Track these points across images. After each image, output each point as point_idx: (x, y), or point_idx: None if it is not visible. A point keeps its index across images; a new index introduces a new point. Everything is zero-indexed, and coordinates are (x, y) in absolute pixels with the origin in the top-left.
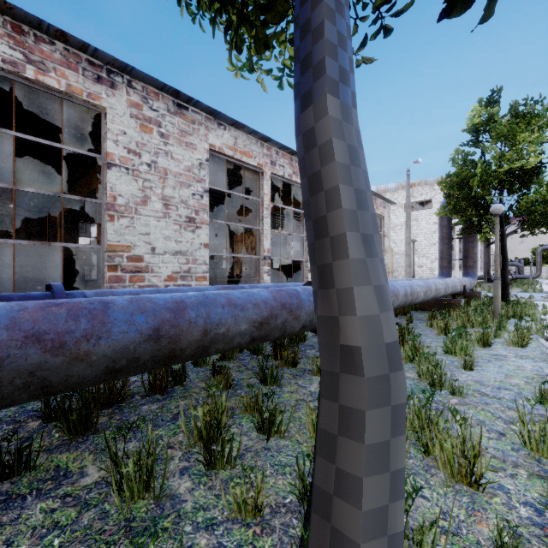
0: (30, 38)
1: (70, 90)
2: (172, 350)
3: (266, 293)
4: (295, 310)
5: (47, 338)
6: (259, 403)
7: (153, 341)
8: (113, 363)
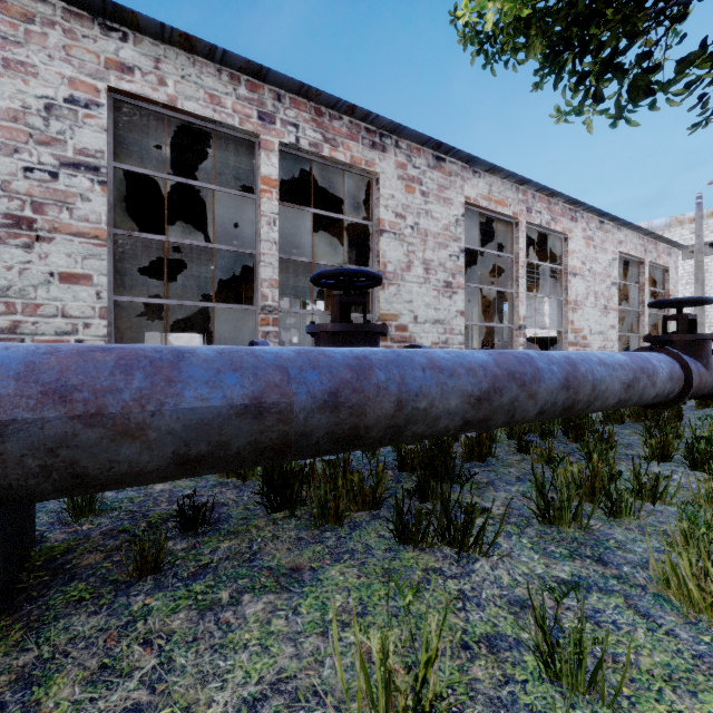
0: (326, 118)
1: (353, 161)
2: (573, 401)
3: (620, 355)
4: (652, 375)
5: (516, 377)
6: (635, 467)
7: (565, 389)
8: (544, 405)
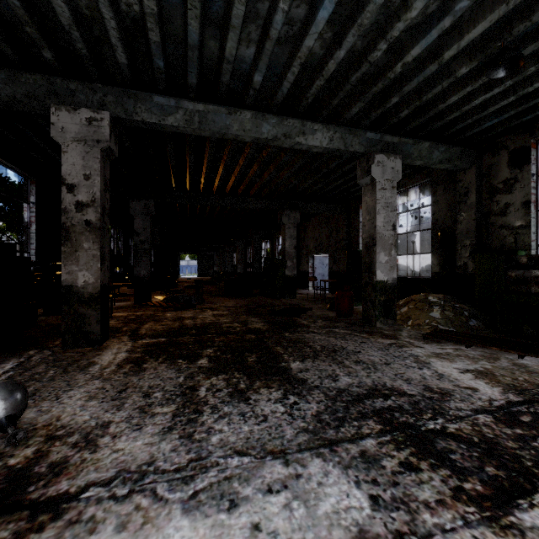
0: None
1: None
2: None
3: None
4: None
5: None
6: None
7: None
8: None
